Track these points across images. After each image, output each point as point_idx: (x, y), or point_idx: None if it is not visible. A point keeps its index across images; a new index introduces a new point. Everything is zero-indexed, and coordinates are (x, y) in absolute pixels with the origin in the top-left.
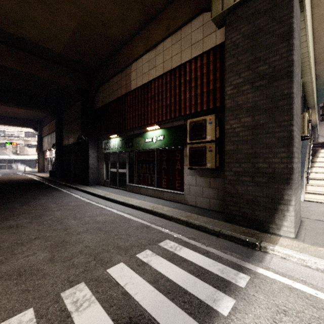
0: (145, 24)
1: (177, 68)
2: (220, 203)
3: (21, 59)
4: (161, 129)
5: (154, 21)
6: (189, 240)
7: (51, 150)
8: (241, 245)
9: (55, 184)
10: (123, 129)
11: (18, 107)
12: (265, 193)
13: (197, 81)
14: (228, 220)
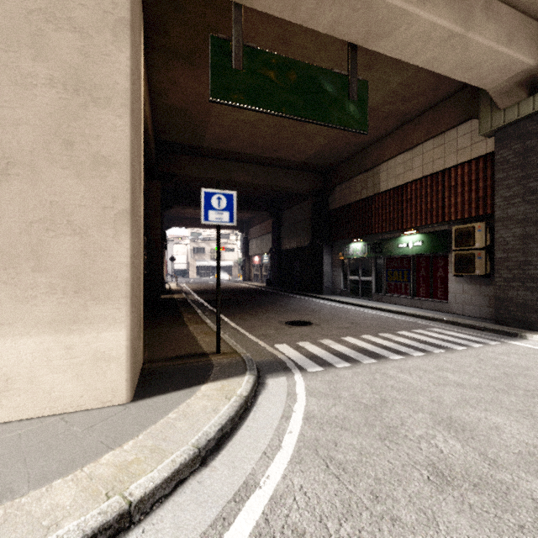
0: (399, 126)
1: (440, 173)
2: (492, 310)
3: (269, 175)
4: (419, 235)
5: (411, 123)
6: (454, 330)
7: (262, 255)
8: (504, 335)
9: (283, 292)
10: (369, 234)
11: (243, 212)
12: (535, 297)
13: (463, 187)
14: (497, 324)
